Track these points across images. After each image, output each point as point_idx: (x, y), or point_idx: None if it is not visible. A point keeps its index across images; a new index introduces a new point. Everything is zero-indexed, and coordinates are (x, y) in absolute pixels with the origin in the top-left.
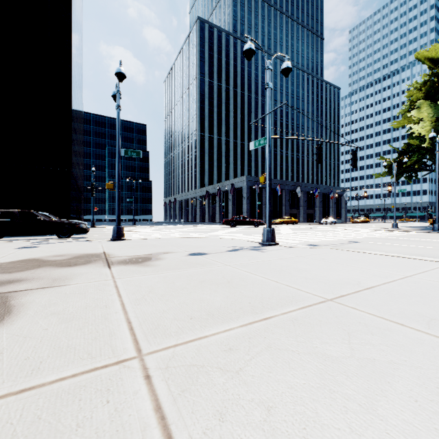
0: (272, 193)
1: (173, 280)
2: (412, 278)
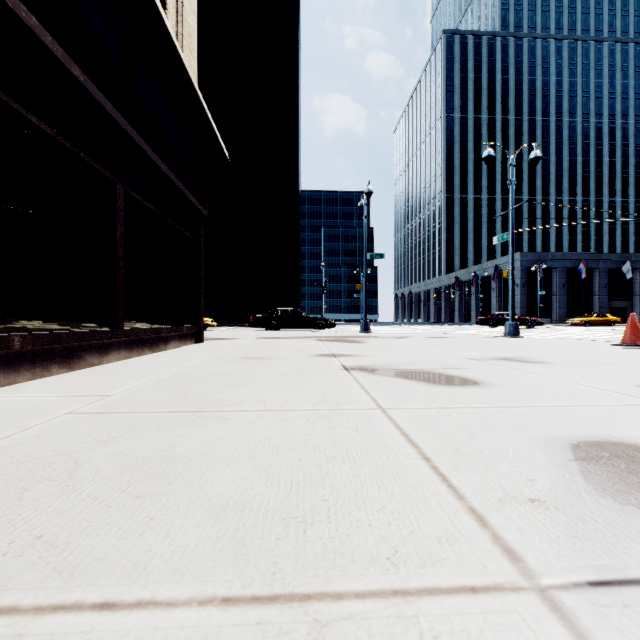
0: (571, 276)
1: (421, 341)
2: (574, 345)
